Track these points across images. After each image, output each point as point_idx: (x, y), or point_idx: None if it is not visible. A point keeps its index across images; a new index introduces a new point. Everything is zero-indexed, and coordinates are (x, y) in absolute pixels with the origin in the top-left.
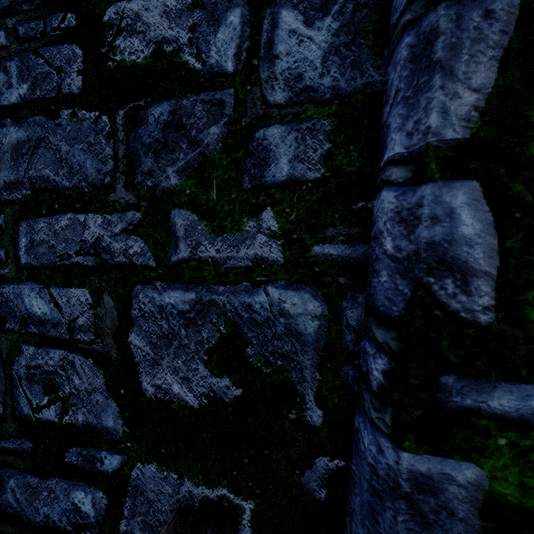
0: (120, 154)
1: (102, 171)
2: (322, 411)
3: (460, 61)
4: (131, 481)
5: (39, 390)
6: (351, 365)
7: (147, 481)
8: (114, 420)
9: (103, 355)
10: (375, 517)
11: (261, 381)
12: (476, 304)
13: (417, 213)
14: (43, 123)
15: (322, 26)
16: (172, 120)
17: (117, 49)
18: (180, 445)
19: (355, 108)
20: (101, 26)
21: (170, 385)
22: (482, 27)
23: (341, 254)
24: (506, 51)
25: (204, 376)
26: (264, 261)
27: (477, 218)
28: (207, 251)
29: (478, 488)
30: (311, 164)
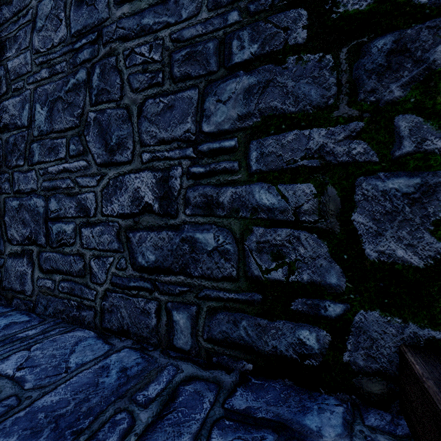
0: (343, 81)
1: (325, 96)
2: None
3: None
4: (354, 324)
5: (268, 258)
6: None
7: (370, 323)
8: (337, 278)
9: (326, 231)
10: None
11: None
12: None
13: None
14: (271, 69)
15: None
16: (395, 47)
17: (340, 4)
18: (404, 296)
19: None
20: None
21: (394, 250)
22: None
23: None
24: None
25: (430, 242)
26: None
27: None
28: (433, 144)
29: None
30: None
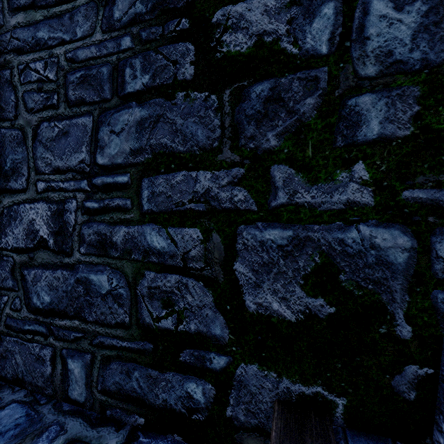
0: (226, 124)
1: (211, 138)
2: (411, 327)
3: None
4: (236, 377)
5: (158, 305)
6: (440, 289)
7: (249, 377)
8: (221, 330)
9: (211, 279)
10: None
11: (353, 302)
12: None
13: None
14: (162, 104)
15: (411, 9)
16: (271, 95)
17: (223, 43)
18: (279, 350)
19: (443, 75)
20: (210, 26)
21: (270, 303)
22: None
23: (430, 198)
24: None
25: (301, 297)
26: (355, 204)
27: None
28: (303, 197)
29: None
30: (401, 124)
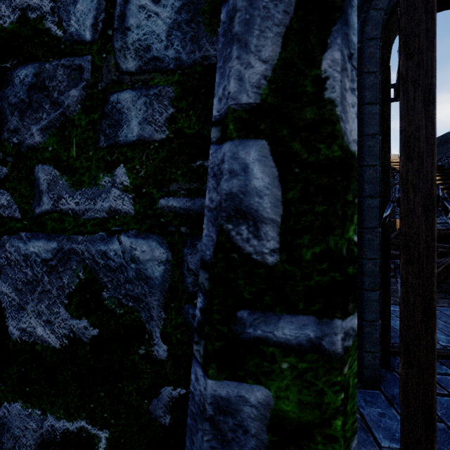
0: None
1: None
2: (167, 346)
3: (253, 35)
4: None
5: None
6: (191, 304)
7: (13, 418)
8: None
9: None
10: (192, 438)
11: (115, 321)
12: (265, 248)
13: (221, 168)
14: None
15: (167, 4)
16: (36, 82)
17: None
18: (43, 383)
19: (194, 77)
20: None
21: (34, 328)
22: (270, 6)
23: (183, 207)
24: (287, 28)
25: (65, 319)
26: (117, 213)
27: (266, 172)
28: (67, 204)
29: (266, 407)
30: (158, 126)
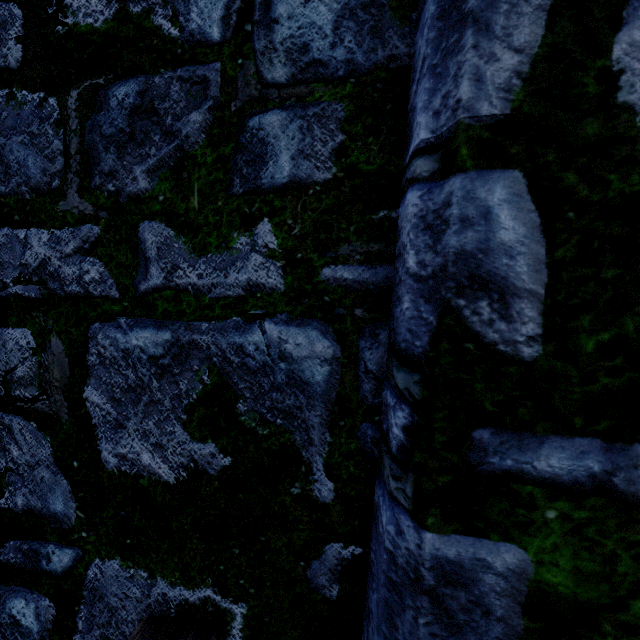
0: (73, 149)
1: (48, 171)
2: (334, 484)
3: (499, 12)
4: (87, 583)
5: None
6: (371, 422)
7: (108, 582)
8: (65, 503)
9: (49, 417)
10: (392, 620)
11: (256, 446)
12: (519, 334)
13: (445, 215)
14: None
15: None
16: (140, 104)
17: (68, 9)
18: (151, 533)
19: (375, 88)
20: None
21: (138, 454)
22: None
23: (358, 279)
24: None
25: (183, 441)
26: (259, 289)
27: (520, 219)
28: (186, 276)
29: (521, 577)
30: (320, 162)
